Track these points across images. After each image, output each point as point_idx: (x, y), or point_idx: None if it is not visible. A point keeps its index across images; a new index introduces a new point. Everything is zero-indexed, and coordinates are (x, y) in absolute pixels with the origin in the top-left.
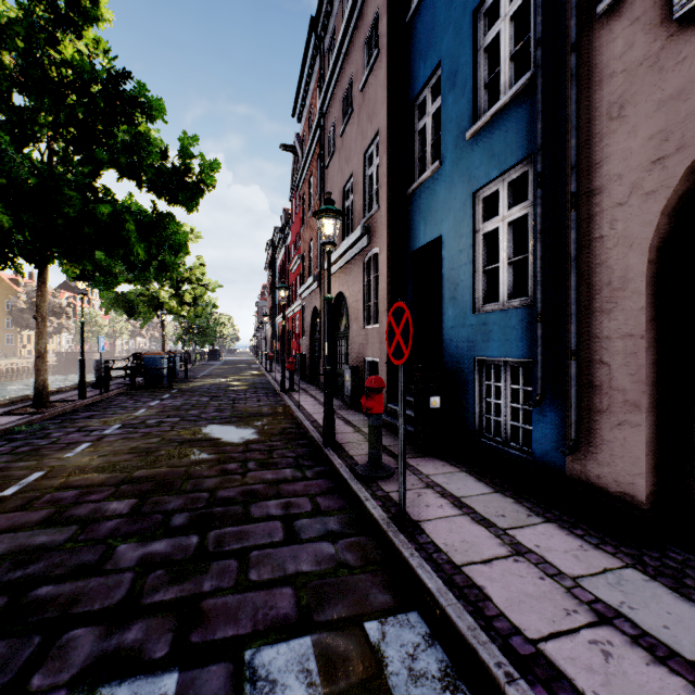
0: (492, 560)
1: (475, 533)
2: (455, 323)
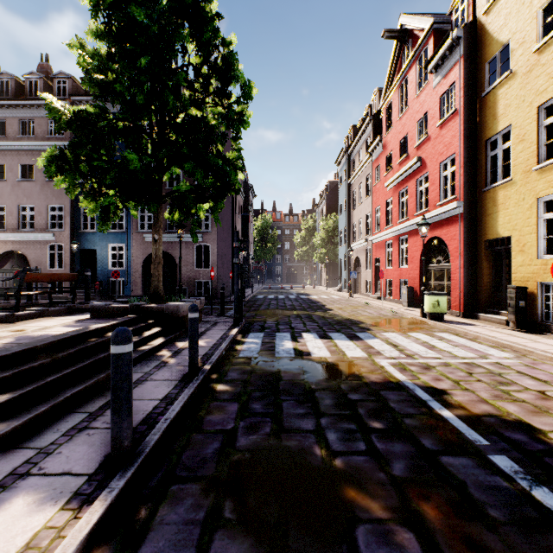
0: None
1: None
2: (103, 271)
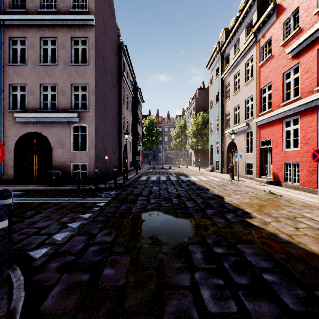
0: None
1: None
2: None
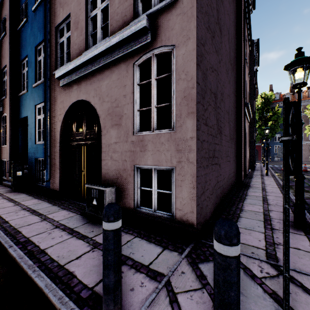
0: (6, 207)
1: (8, 204)
2: (31, 146)
